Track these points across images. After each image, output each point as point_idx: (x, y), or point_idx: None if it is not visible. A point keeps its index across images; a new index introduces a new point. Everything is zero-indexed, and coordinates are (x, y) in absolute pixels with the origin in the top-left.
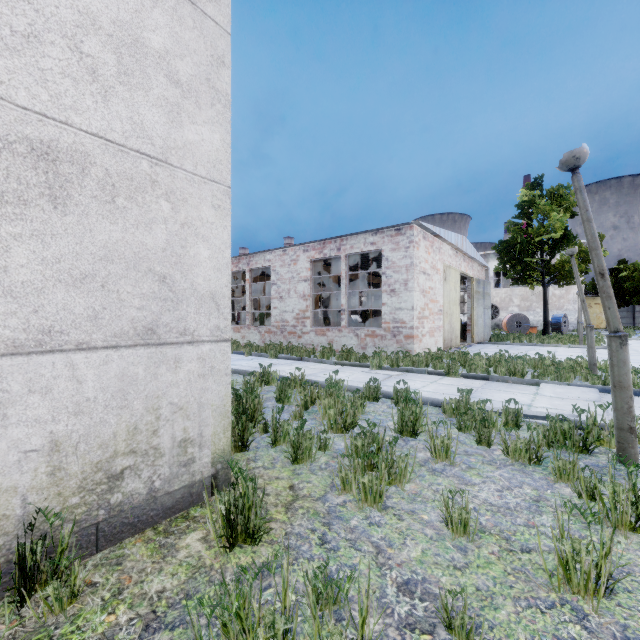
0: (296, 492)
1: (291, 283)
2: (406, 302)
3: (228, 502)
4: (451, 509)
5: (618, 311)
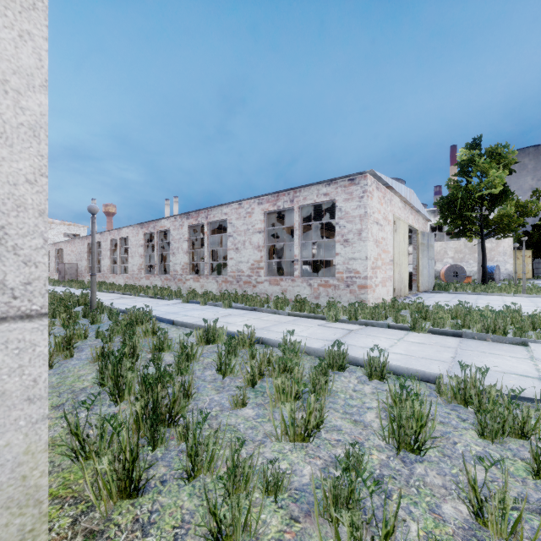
0: None
1: (246, 235)
2: (360, 252)
3: None
4: None
5: (540, 262)
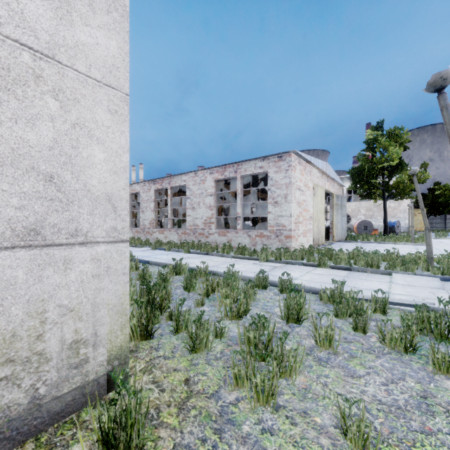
0: (190, 387)
1: (201, 197)
2: (286, 211)
3: (109, 417)
4: (348, 418)
5: (434, 218)
